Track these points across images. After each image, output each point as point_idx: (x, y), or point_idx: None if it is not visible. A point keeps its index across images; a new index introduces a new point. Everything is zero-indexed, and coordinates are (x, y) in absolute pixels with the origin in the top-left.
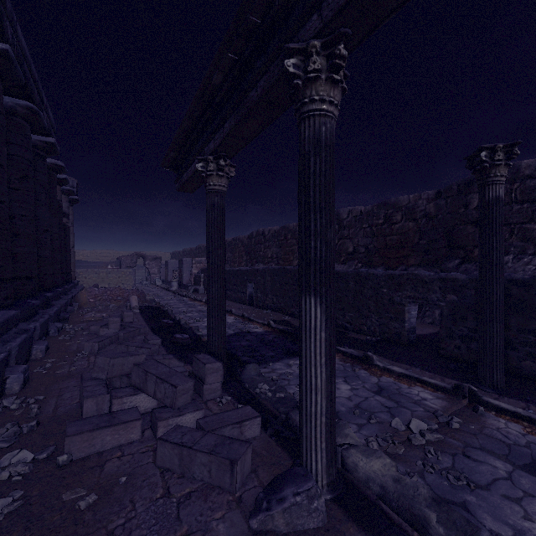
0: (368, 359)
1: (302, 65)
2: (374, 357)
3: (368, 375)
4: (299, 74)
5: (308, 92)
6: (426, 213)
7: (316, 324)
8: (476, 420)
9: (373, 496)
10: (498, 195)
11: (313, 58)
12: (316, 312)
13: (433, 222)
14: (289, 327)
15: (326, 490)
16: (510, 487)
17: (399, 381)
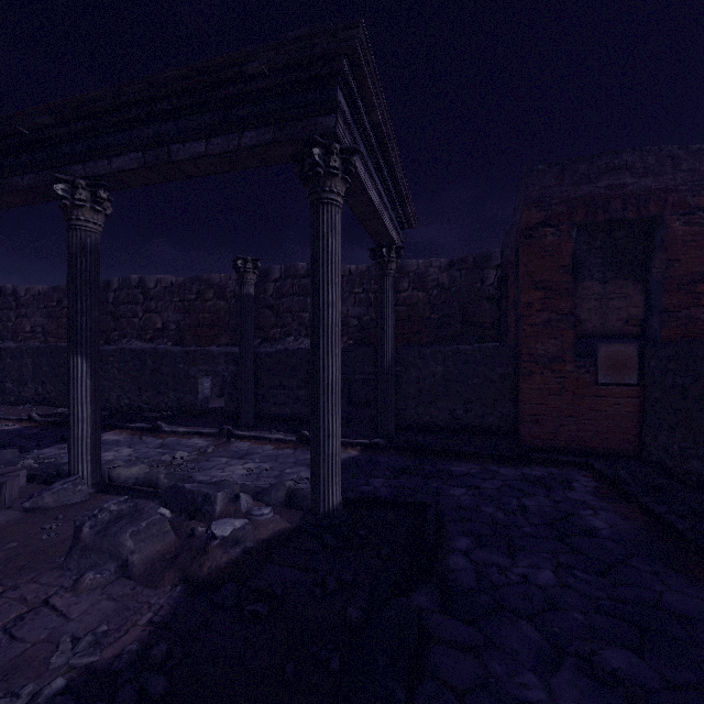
0: (158, 428)
1: (71, 191)
2: (164, 424)
3: (155, 439)
4: (68, 196)
5: (76, 212)
6: (236, 295)
7: (83, 375)
8: (226, 446)
9: (129, 486)
10: (250, 292)
11: (80, 191)
12: (83, 367)
13: None
14: (65, 418)
15: (91, 488)
16: (223, 465)
17: (182, 438)
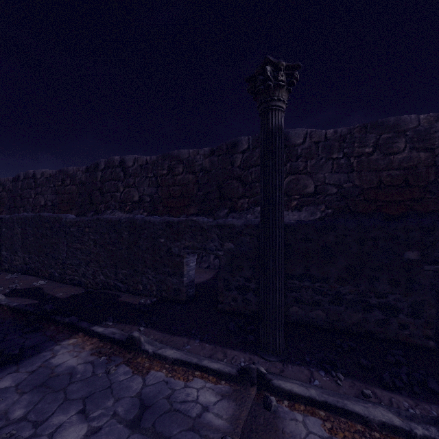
0: (134, 343)
1: None
2: (142, 338)
3: (130, 376)
4: None
5: None
6: (203, 168)
7: None
8: (275, 435)
9: None
10: (281, 124)
11: None
12: None
13: (208, 176)
14: (33, 300)
15: None
16: None
17: (172, 375)
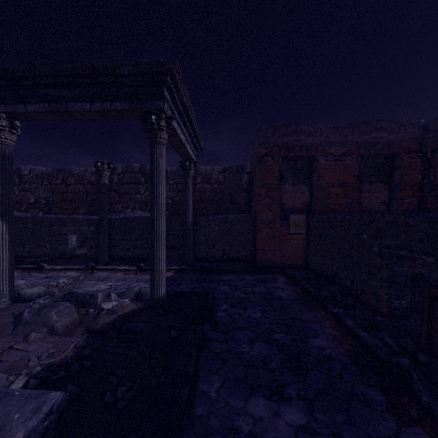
0: (41, 267)
1: None
2: (45, 265)
3: (40, 274)
4: None
5: None
6: (91, 182)
7: (3, 232)
8: (92, 275)
9: (34, 298)
10: (106, 182)
11: (2, 120)
12: (3, 227)
13: (95, 187)
14: None
15: (9, 300)
16: (92, 285)
17: (59, 272)
